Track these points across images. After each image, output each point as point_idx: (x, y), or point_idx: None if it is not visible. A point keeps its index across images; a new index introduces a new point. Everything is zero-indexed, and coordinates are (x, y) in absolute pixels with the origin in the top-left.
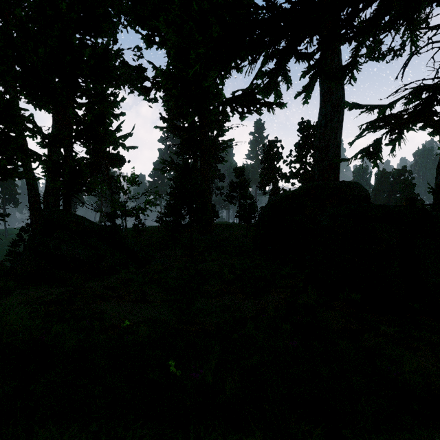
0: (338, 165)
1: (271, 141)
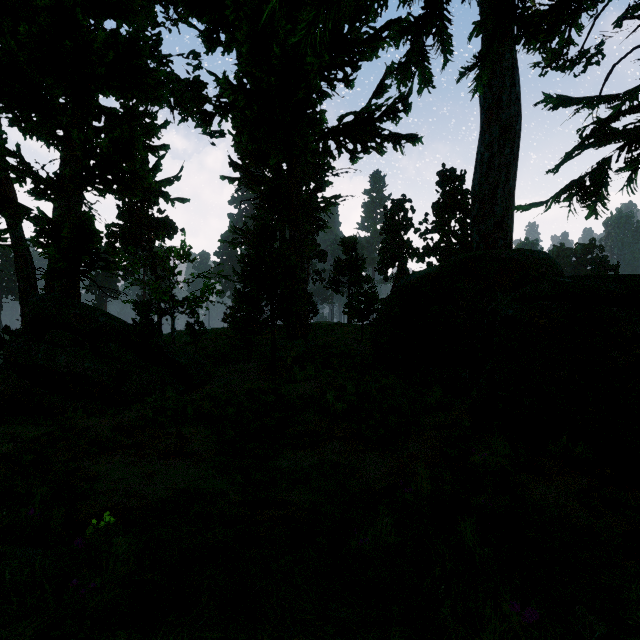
0: (511, 225)
1: (397, 200)
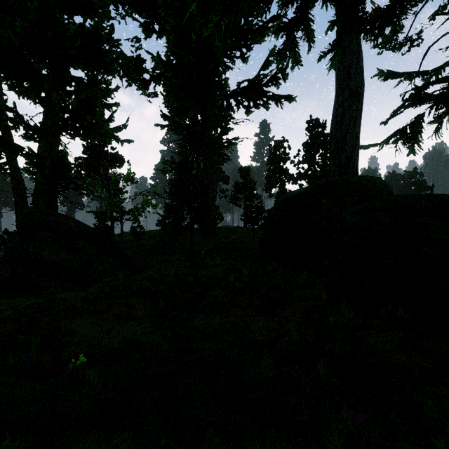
0: (357, 159)
1: (278, 141)
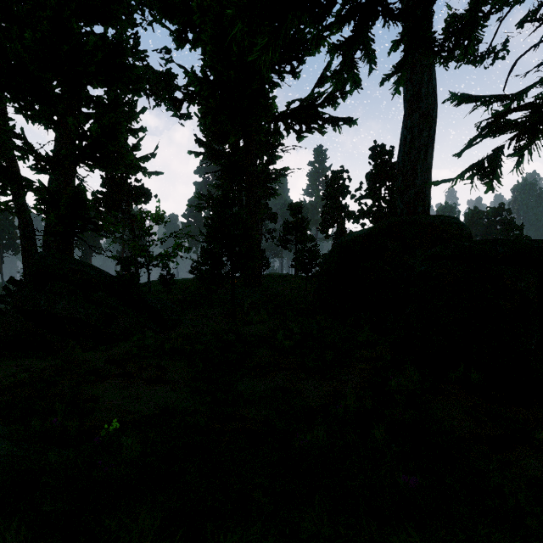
0: (429, 194)
1: (336, 171)
